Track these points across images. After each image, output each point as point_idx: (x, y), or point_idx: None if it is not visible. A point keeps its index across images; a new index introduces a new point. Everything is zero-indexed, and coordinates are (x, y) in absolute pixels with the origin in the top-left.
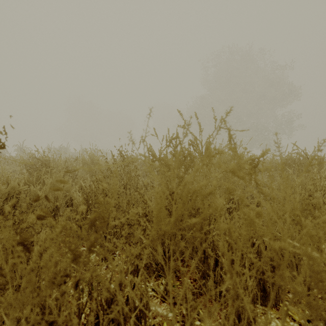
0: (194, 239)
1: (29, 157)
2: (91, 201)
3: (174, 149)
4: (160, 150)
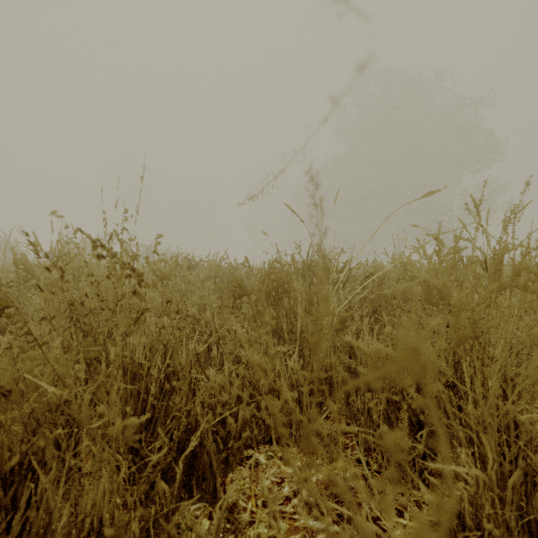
0: None
1: None
2: None
3: None
4: None
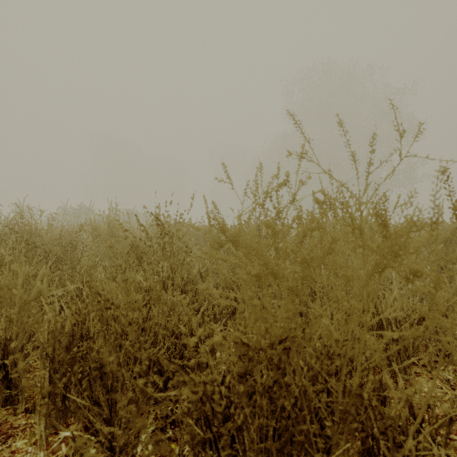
0: (332, 453)
1: (6, 224)
2: (59, 354)
3: (278, 215)
4: (239, 216)
